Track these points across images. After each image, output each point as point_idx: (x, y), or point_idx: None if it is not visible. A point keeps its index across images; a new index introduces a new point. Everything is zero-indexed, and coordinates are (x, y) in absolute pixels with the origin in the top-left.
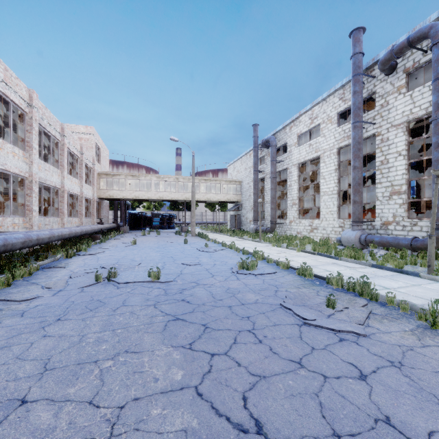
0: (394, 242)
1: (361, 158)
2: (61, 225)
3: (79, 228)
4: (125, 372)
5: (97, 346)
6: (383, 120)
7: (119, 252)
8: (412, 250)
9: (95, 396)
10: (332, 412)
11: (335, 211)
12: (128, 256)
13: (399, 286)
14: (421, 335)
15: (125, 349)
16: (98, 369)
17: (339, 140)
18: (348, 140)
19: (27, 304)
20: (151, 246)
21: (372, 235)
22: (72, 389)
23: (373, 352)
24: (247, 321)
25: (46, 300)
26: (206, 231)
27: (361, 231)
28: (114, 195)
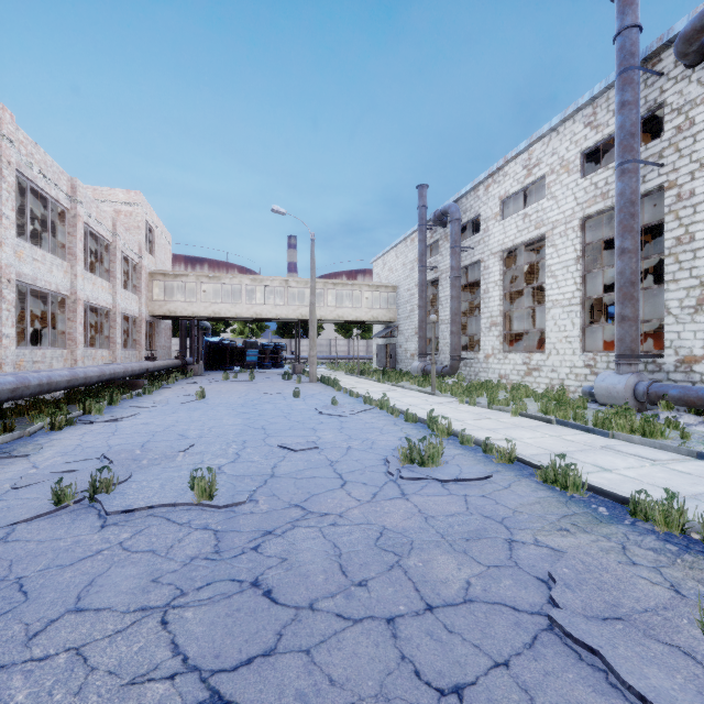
0: None
1: (636, 232)
2: (71, 362)
3: (95, 369)
4: None
5: None
6: (682, 156)
7: (164, 415)
8: None
9: None
10: None
11: (577, 337)
12: (177, 426)
13: None
14: None
15: None
16: None
17: (584, 202)
18: (604, 202)
19: None
20: (231, 402)
21: (661, 384)
22: None
23: None
24: None
25: None
26: (337, 372)
27: (637, 375)
28: (178, 311)
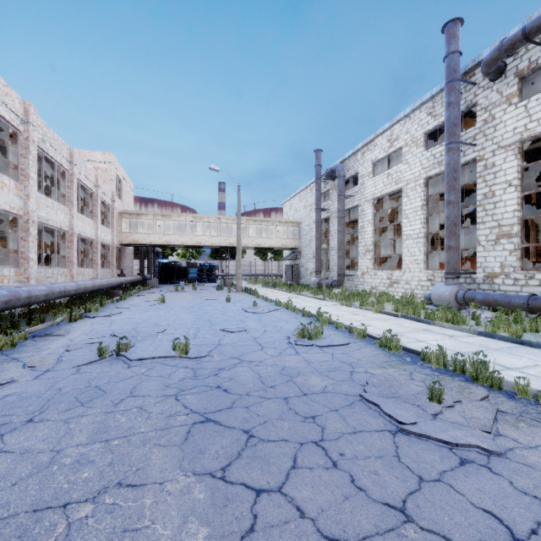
0: (503, 301)
1: (457, 190)
2: (69, 278)
3: (90, 282)
4: (109, 531)
5: (74, 472)
6: (487, 140)
7: (140, 313)
8: (529, 311)
9: None
10: None
11: (422, 260)
12: (151, 319)
13: (525, 365)
14: None
15: (119, 479)
16: (65, 523)
17: (427, 167)
18: (440, 168)
19: None
20: (183, 305)
21: (472, 291)
22: None
23: (521, 489)
24: (313, 424)
25: (22, 387)
26: (256, 285)
27: (458, 286)
28: (140, 240)
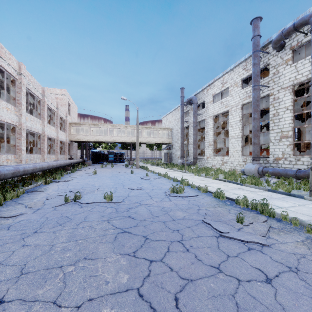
0: (283, 173)
1: (259, 111)
2: (42, 160)
3: (55, 162)
4: (83, 276)
5: (62, 253)
6: (275, 84)
7: (83, 179)
8: (297, 178)
9: (58, 297)
10: (246, 311)
11: (240, 150)
12: (90, 183)
13: (289, 206)
14: (310, 245)
15: (84, 256)
16: (62, 273)
17: (242, 99)
18: (249, 99)
19: (13, 220)
20: (107, 175)
21: (267, 167)
22: (40, 291)
23: (275, 259)
24: (177, 233)
25: (27, 217)
26: (147, 164)
27: (259, 164)
28: (81, 139)
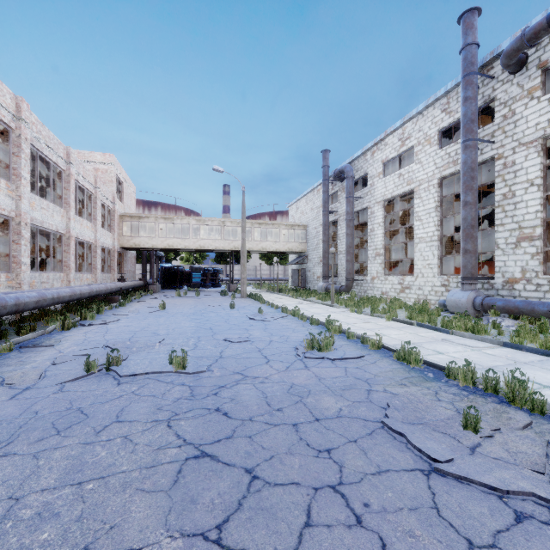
0: (526, 308)
1: (475, 190)
2: (66, 283)
3: (87, 288)
4: None
5: (32, 531)
6: (507, 137)
7: (139, 320)
8: None
9: None
10: None
11: (436, 264)
12: (150, 328)
13: None
14: None
15: (86, 543)
16: None
17: (441, 167)
18: (455, 167)
19: None
20: (185, 312)
21: (491, 298)
22: None
23: None
24: (329, 461)
25: None
26: (261, 290)
27: (476, 292)
28: (141, 244)
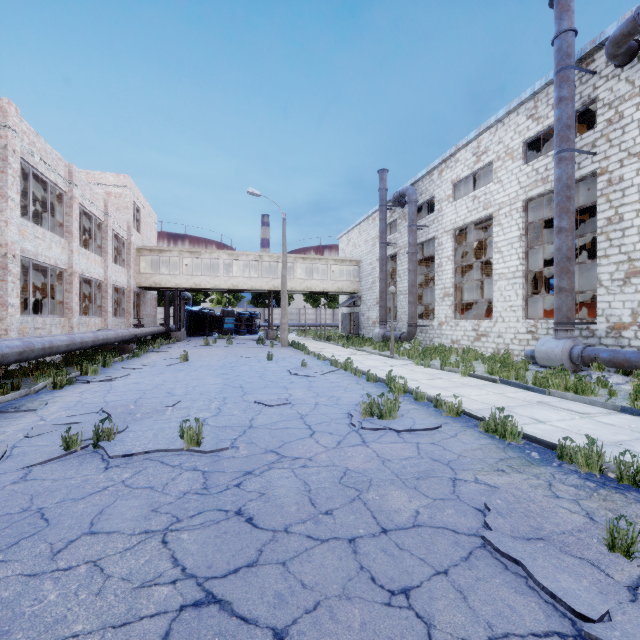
0: (639, 361)
1: (571, 213)
2: (67, 329)
3: (90, 335)
4: None
5: None
6: (612, 146)
7: (153, 375)
8: None
9: None
10: None
11: (520, 306)
12: (165, 385)
13: None
14: None
15: None
16: None
17: (526, 186)
18: (544, 186)
19: None
20: (211, 365)
21: (594, 348)
22: None
23: None
24: (408, 615)
25: None
26: (305, 338)
27: (573, 340)
28: (163, 283)
